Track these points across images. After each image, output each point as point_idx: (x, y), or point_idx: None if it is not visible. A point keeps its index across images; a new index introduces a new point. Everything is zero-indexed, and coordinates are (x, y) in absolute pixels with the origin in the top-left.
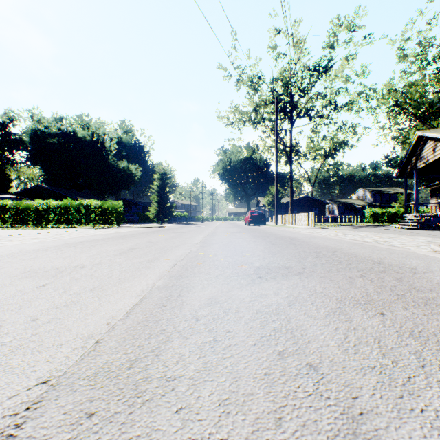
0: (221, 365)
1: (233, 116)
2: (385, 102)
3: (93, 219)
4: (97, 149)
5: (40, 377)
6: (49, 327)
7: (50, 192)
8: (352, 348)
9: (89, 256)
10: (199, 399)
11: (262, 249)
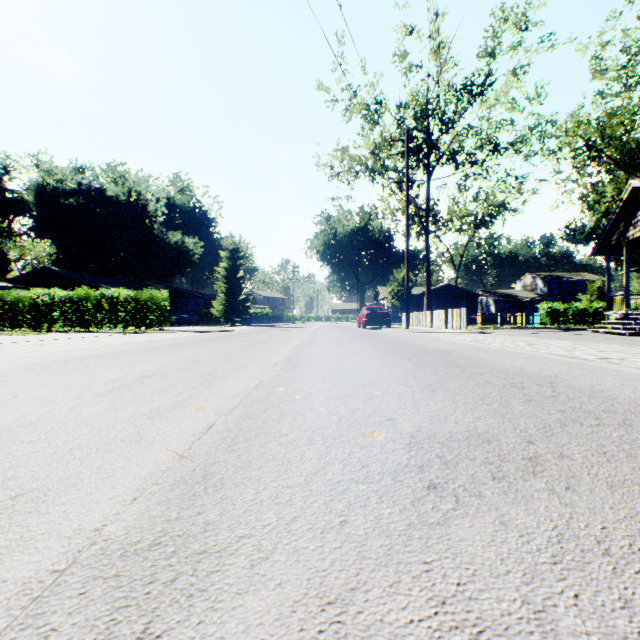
0: None
1: (340, 163)
2: (570, 140)
3: (121, 319)
4: (137, 214)
5: None
6: None
7: (63, 277)
8: None
9: (40, 396)
10: None
11: (402, 378)
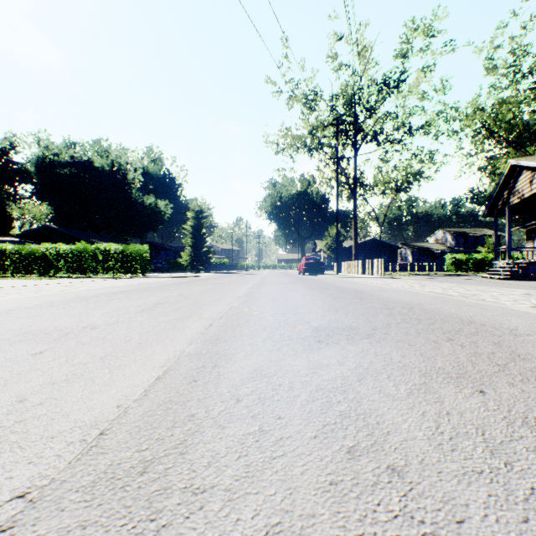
0: (270, 469)
1: (284, 141)
2: (470, 123)
3: (112, 267)
4: (118, 181)
5: (16, 488)
6: (40, 411)
7: (60, 233)
8: (447, 442)
9: (104, 313)
10: (238, 524)
11: (320, 305)
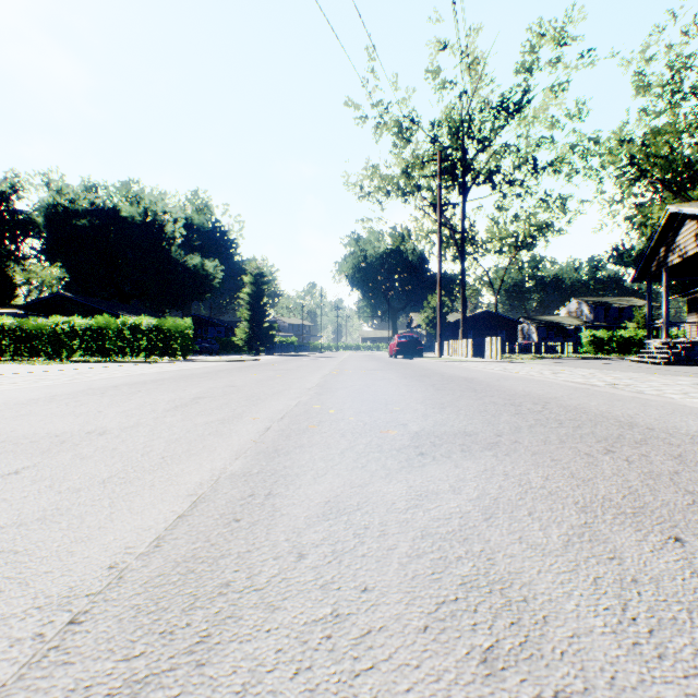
0: None
1: (370, 183)
2: (614, 159)
3: (143, 348)
4: (153, 236)
5: None
6: None
7: (77, 304)
8: (648, 640)
9: (122, 411)
10: None
11: (420, 399)
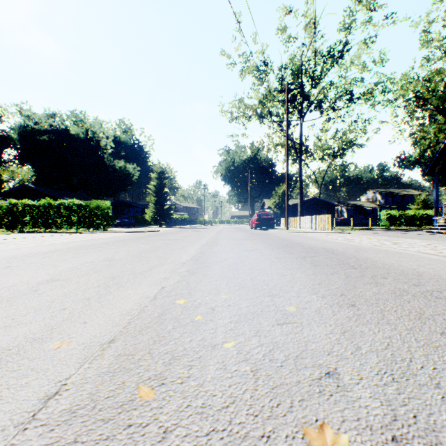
0: None
1: (237, 109)
2: (405, 93)
3: (75, 222)
4: (92, 147)
5: None
6: None
7: (37, 192)
8: None
9: None
10: None
11: (308, 284)
